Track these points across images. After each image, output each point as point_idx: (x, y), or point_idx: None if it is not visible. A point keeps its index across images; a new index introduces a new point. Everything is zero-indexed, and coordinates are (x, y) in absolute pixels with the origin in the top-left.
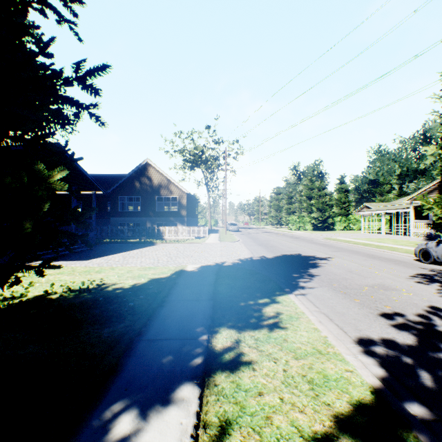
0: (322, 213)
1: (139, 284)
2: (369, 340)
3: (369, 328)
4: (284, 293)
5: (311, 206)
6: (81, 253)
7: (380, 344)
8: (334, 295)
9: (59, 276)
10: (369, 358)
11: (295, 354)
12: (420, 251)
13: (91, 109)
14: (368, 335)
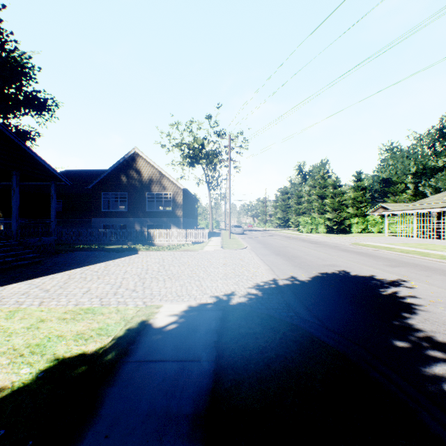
0: (337, 214)
1: None
2: None
3: None
4: None
5: (323, 206)
6: (11, 270)
7: None
8: None
9: None
10: None
11: None
12: None
13: None
14: None
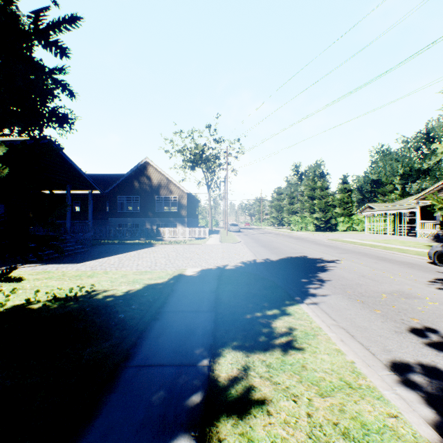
0: (324, 214)
1: (132, 290)
2: (405, 366)
3: (401, 348)
4: (295, 303)
5: (313, 207)
6: (75, 255)
7: (419, 372)
8: (351, 304)
9: (47, 281)
10: (410, 392)
11: (319, 389)
12: (435, 254)
13: (56, 74)
14: (401, 358)
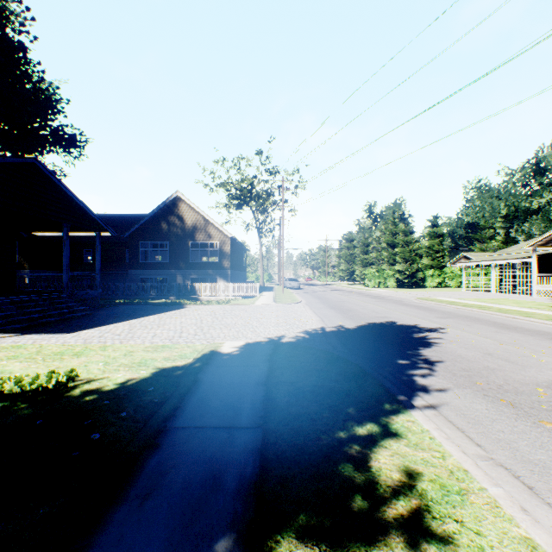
0: (409, 265)
1: (133, 380)
2: None
3: None
4: (402, 408)
5: (393, 256)
6: (70, 321)
7: None
8: (494, 409)
9: (6, 363)
10: None
11: None
12: None
13: None
14: None
